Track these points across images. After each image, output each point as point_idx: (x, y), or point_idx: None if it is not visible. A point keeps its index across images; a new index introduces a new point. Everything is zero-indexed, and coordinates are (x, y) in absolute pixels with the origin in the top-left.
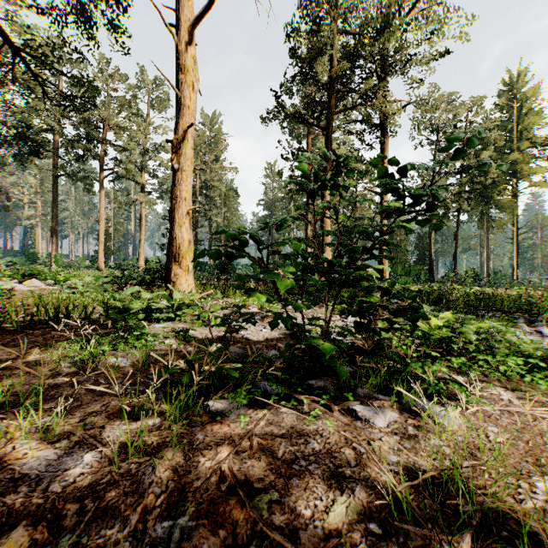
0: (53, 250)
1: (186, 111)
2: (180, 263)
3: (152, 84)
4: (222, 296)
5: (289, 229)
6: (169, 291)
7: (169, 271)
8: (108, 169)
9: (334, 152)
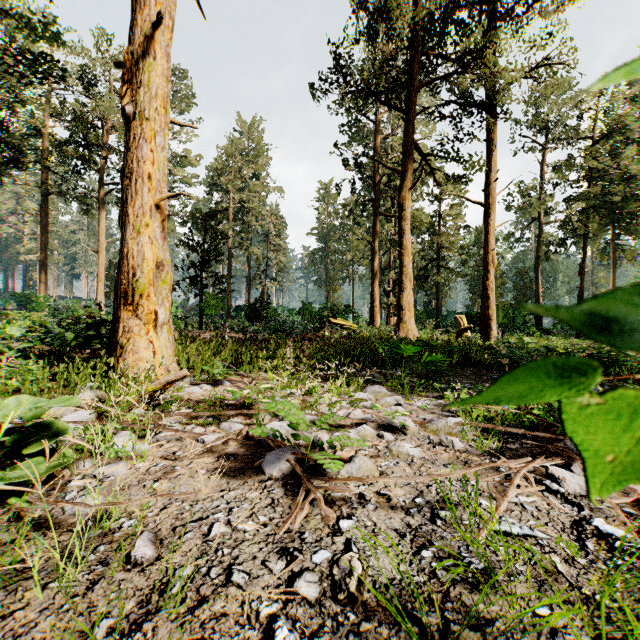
0: (42, 290)
1: None
2: (135, 306)
3: (172, 75)
4: (226, 372)
5: (348, 265)
6: (113, 365)
7: (116, 322)
8: (110, 183)
9: (416, 146)
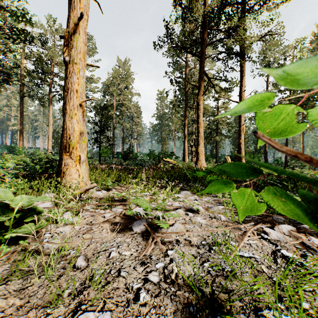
0: (20, 144)
1: (76, 5)
2: (70, 153)
3: None
4: (113, 185)
5: (172, 131)
6: (60, 181)
7: (61, 161)
8: (54, 91)
9: (205, 74)
